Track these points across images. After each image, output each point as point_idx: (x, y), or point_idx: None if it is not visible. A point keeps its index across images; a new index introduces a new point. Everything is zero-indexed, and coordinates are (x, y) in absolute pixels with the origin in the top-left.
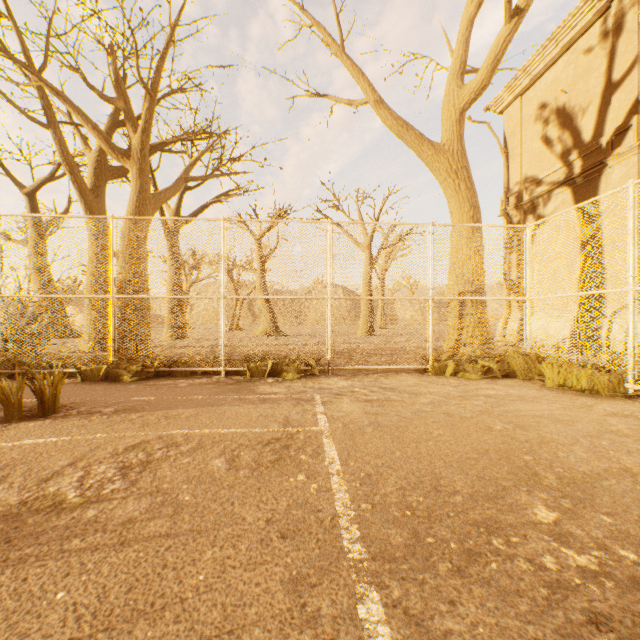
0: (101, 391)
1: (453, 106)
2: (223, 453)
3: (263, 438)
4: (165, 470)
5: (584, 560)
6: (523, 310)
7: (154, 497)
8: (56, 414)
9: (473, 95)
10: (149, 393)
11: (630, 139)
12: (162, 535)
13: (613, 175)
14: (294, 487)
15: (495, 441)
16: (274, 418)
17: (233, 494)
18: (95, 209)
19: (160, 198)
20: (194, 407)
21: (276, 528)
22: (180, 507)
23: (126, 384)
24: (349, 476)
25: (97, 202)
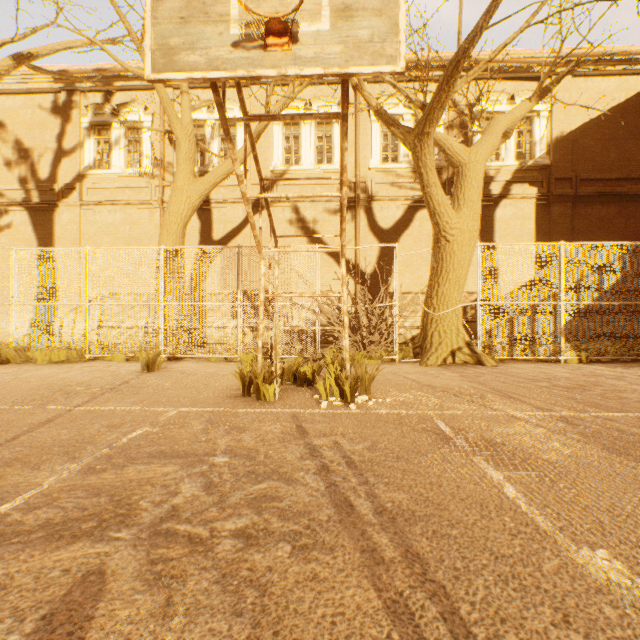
0: None
1: None
2: None
3: None
4: None
5: (98, 389)
6: (11, 313)
7: None
8: None
9: None
10: None
11: (76, 197)
12: None
13: (65, 216)
14: None
15: (40, 383)
16: None
17: None
18: None
19: None
20: None
21: None
22: None
23: None
24: None
25: None
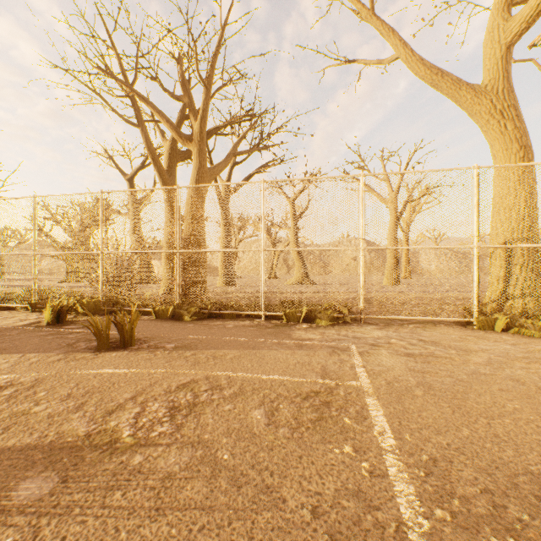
0: (167, 328)
1: (497, 42)
2: (262, 403)
3: (301, 390)
4: (207, 416)
5: None
6: None
7: (194, 449)
8: (132, 346)
9: (524, 24)
10: (202, 332)
11: None
12: (197, 506)
13: None
14: (340, 462)
15: None
16: (311, 367)
17: (272, 460)
18: (169, 185)
19: (214, 171)
20: (237, 348)
21: (324, 526)
22: (218, 469)
23: (186, 323)
24: (407, 457)
25: (170, 180)
